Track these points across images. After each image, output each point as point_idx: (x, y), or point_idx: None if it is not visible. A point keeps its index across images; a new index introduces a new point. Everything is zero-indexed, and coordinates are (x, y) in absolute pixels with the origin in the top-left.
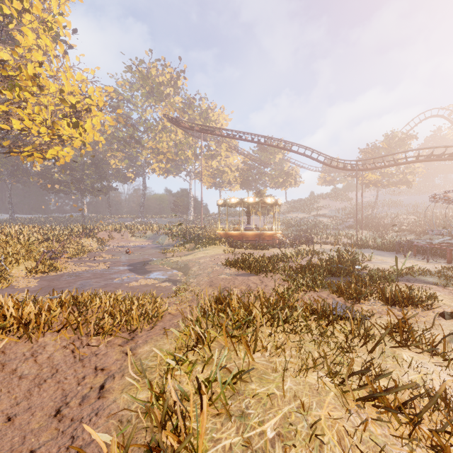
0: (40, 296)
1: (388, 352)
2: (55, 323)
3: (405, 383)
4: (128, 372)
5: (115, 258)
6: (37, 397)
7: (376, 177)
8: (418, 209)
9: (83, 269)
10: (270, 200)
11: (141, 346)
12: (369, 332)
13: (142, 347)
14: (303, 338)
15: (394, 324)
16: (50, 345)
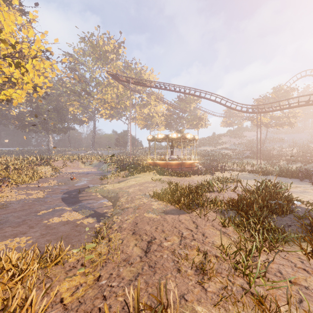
0: None
1: None
2: None
3: None
4: None
5: (58, 185)
6: None
7: (267, 119)
8: (296, 143)
9: (19, 198)
10: (190, 136)
11: None
12: None
13: None
14: None
15: None
16: None
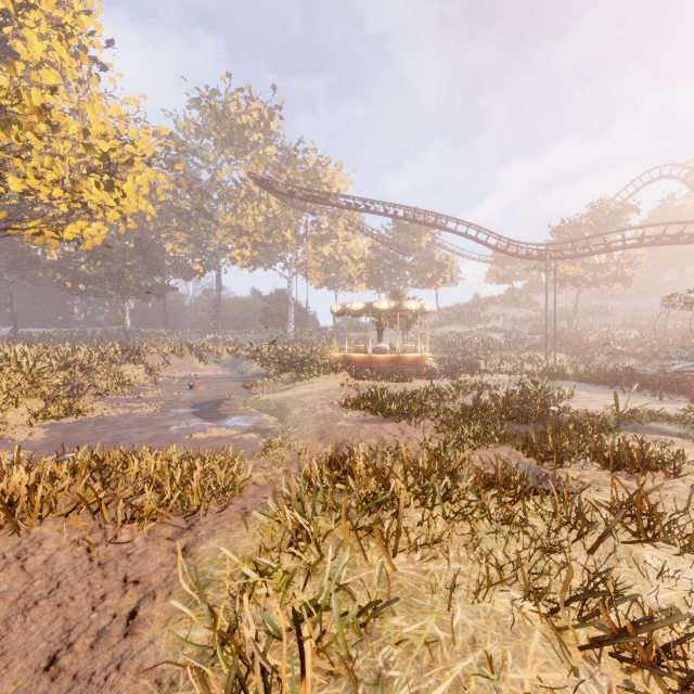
0: (44, 455)
1: (619, 551)
2: (63, 501)
3: (654, 606)
4: (179, 588)
5: (172, 395)
6: (20, 633)
7: (576, 270)
8: (640, 319)
9: (121, 412)
10: (414, 305)
11: (205, 540)
12: (584, 515)
13: (206, 542)
14: (476, 528)
15: (624, 502)
16: (51, 538)
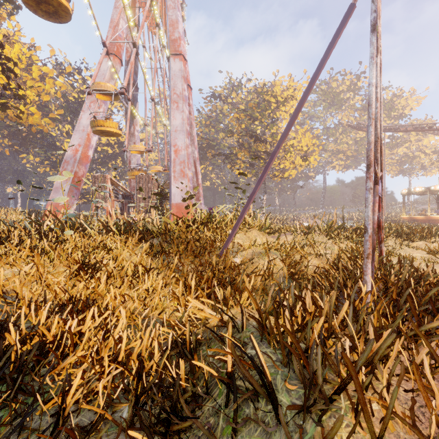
0: None
1: None
2: None
3: None
4: None
5: None
6: None
7: None
8: None
9: None
10: None
11: None
12: None
13: None
14: None
15: None
16: None
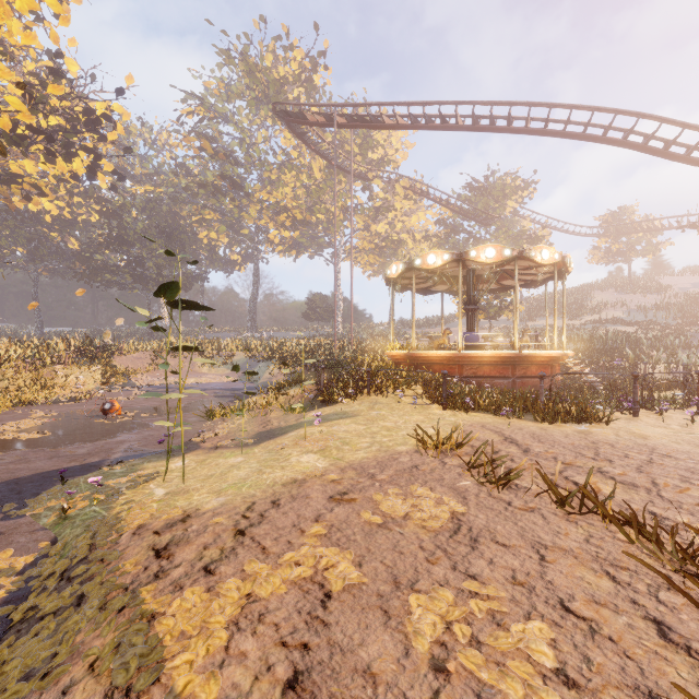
0: None
1: None
2: None
3: None
4: None
5: (5, 442)
6: None
7: None
8: None
9: None
10: (548, 256)
11: None
12: None
13: None
14: None
15: None
16: None
